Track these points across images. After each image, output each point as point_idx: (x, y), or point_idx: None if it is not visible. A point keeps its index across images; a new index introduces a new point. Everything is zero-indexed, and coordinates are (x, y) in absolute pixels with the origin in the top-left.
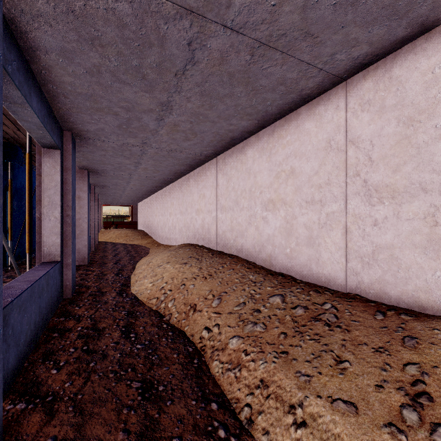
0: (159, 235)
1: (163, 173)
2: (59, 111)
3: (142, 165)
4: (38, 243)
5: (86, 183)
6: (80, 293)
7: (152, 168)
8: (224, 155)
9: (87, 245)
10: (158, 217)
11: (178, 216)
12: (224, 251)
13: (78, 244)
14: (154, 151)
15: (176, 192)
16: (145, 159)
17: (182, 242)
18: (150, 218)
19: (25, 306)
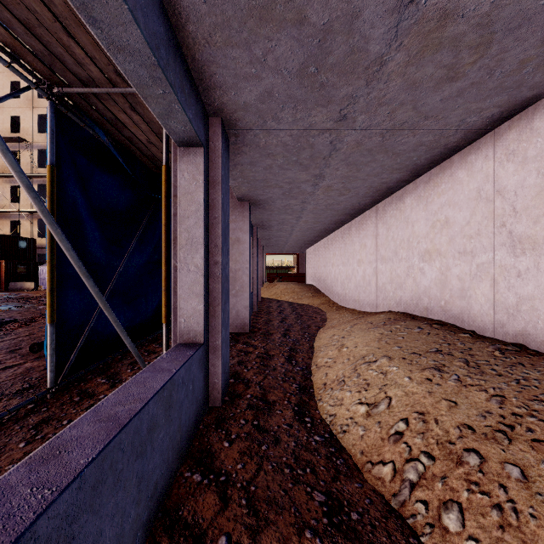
0: (338, 293)
1: (355, 195)
2: (194, 53)
3: (325, 181)
4: (176, 309)
5: (247, 220)
6: (235, 398)
7: (340, 185)
8: (527, 114)
9: (248, 306)
10: (337, 267)
11: (375, 265)
12: (527, 346)
13: (237, 305)
14: (355, 141)
15: (370, 226)
16: (332, 165)
17: (386, 309)
18: (323, 268)
19: (64, 540)
